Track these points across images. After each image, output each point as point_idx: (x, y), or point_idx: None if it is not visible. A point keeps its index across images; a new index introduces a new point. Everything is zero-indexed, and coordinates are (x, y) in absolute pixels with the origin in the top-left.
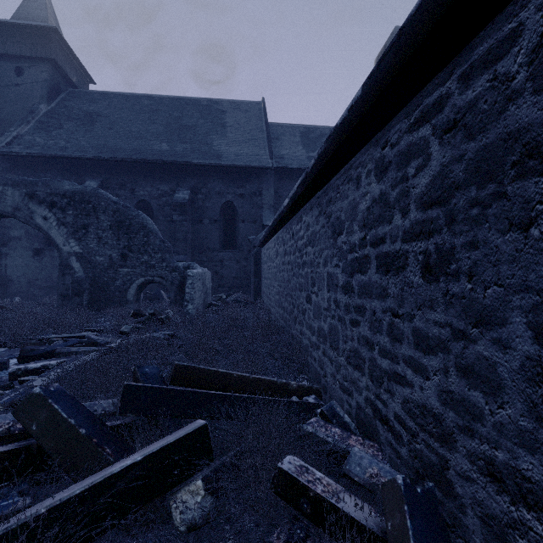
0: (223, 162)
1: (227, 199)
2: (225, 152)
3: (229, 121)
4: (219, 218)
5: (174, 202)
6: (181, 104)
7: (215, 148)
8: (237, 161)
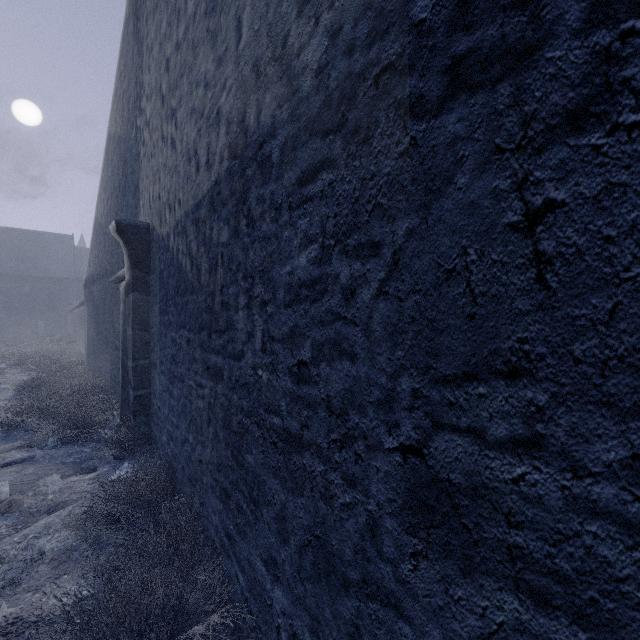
0: (49, 275)
1: (51, 291)
2: (49, 269)
3: (51, 249)
4: (46, 298)
5: (22, 293)
6: (18, 235)
7: (44, 267)
8: (56, 275)
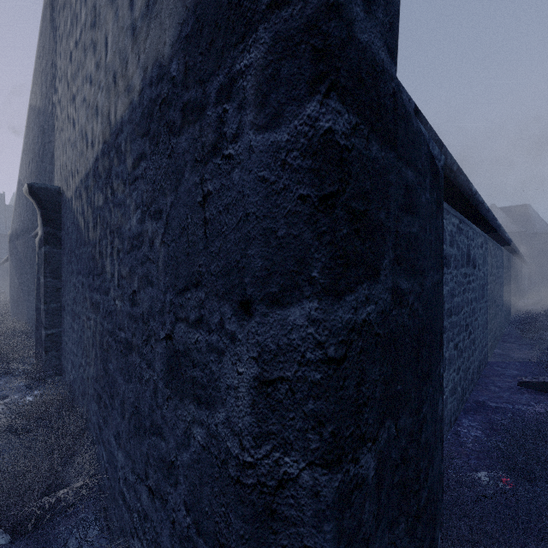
0: None
1: None
2: None
3: None
4: None
5: None
6: None
7: None
8: None
